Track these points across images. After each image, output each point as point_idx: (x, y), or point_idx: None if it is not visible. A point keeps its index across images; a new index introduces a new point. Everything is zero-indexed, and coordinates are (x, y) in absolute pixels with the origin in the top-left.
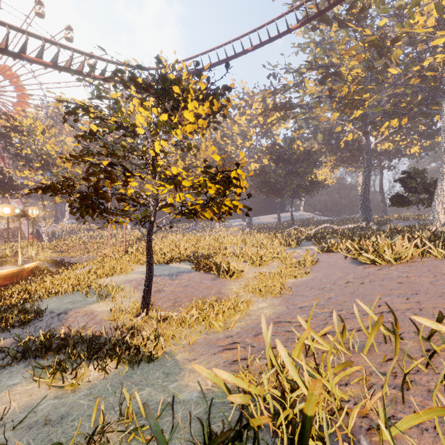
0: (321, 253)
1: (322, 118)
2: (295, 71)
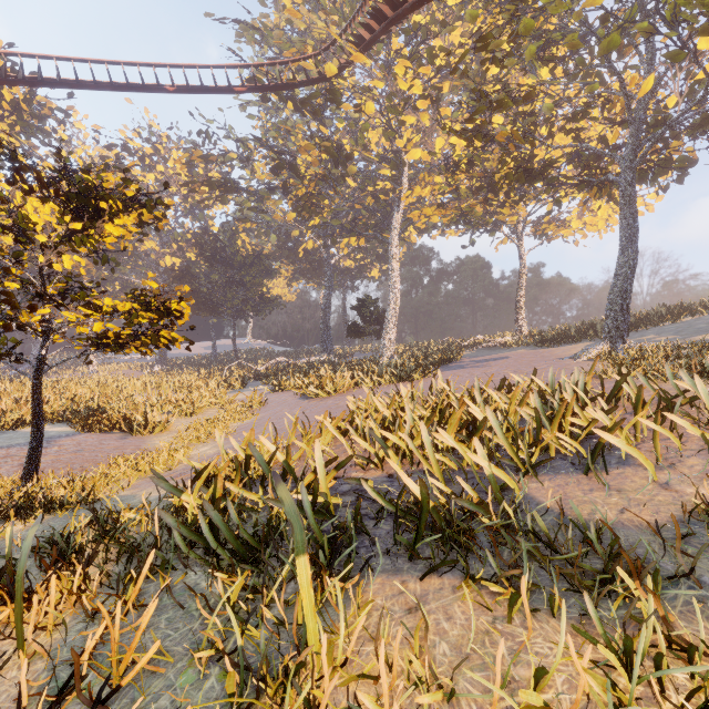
0: (272, 393)
1: (276, 215)
2: (240, 141)
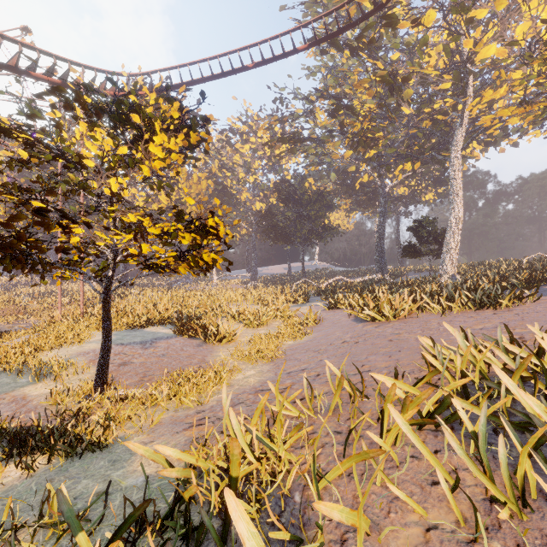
0: (328, 310)
1: (334, 155)
2: (305, 98)
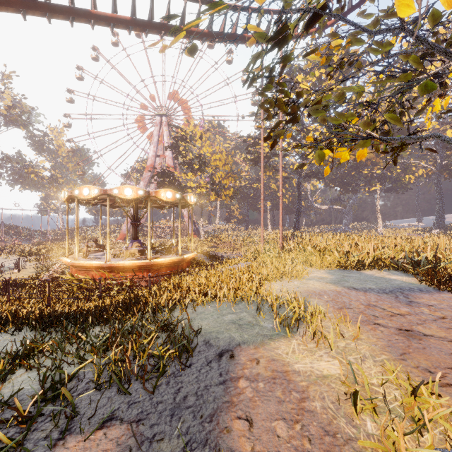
0: None
1: None
2: None
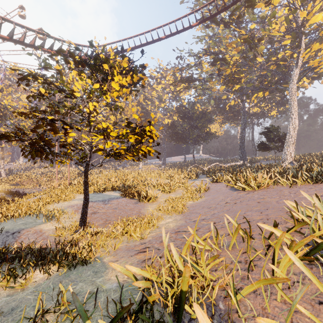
0: (212, 183)
1: (213, 89)
2: (195, 55)
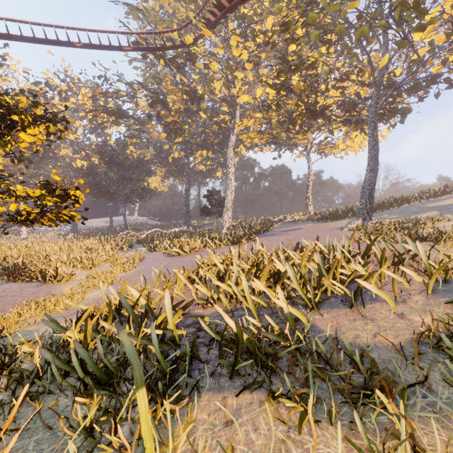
0: (149, 252)
1: (153, 134)
2: (128, 84)
